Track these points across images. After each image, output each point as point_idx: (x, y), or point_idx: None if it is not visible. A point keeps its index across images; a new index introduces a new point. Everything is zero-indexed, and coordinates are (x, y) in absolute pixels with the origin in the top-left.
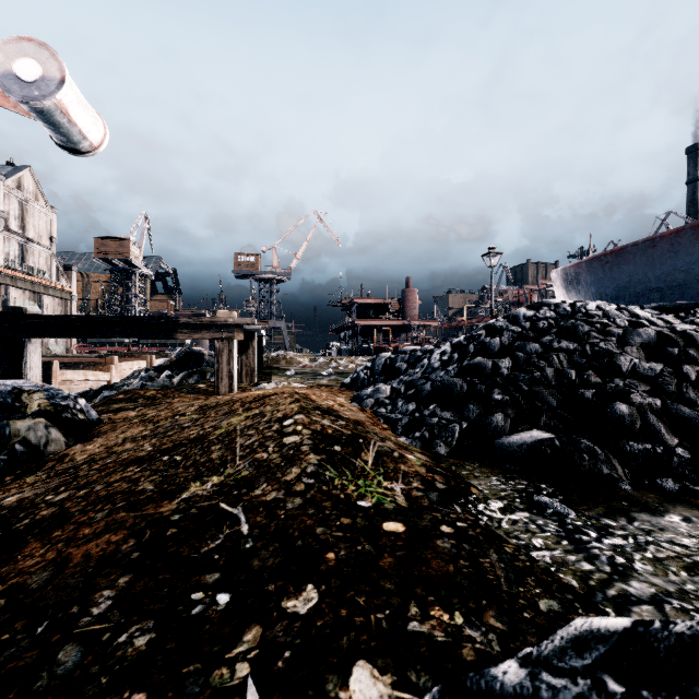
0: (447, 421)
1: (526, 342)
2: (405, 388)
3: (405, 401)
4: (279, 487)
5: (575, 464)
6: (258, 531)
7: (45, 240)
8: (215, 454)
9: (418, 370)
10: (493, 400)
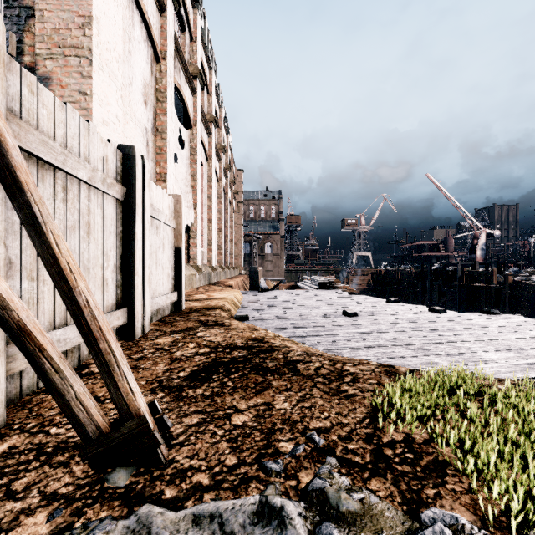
0: None
1: None
2: None
3: None
4: None
5: None
6: None
7: None
8: None
9: None
10: None
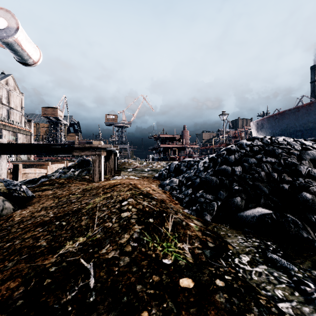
0: (209, 200)
1: (249, 158)
2: (186, 180)
3: (186, 188)
4: (116, 248)
5: (286, 230)
6: (99, 285)
7: (19, 108)
8: (83, 222)
9: (192, 171)
10: (233, 189)
